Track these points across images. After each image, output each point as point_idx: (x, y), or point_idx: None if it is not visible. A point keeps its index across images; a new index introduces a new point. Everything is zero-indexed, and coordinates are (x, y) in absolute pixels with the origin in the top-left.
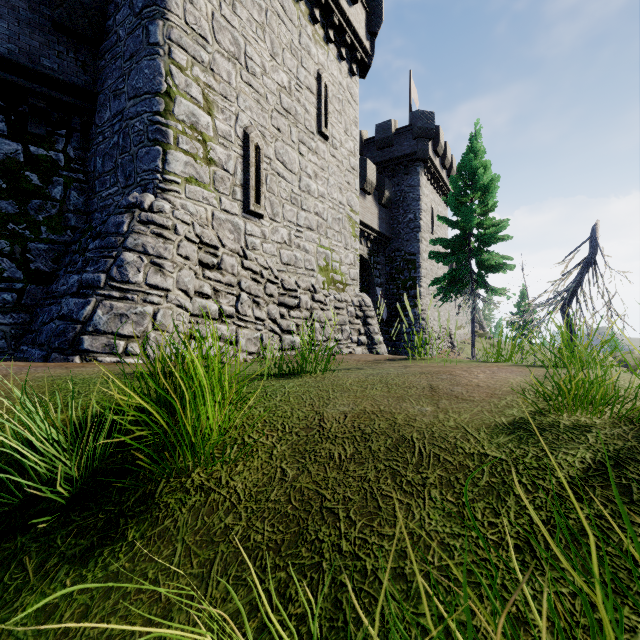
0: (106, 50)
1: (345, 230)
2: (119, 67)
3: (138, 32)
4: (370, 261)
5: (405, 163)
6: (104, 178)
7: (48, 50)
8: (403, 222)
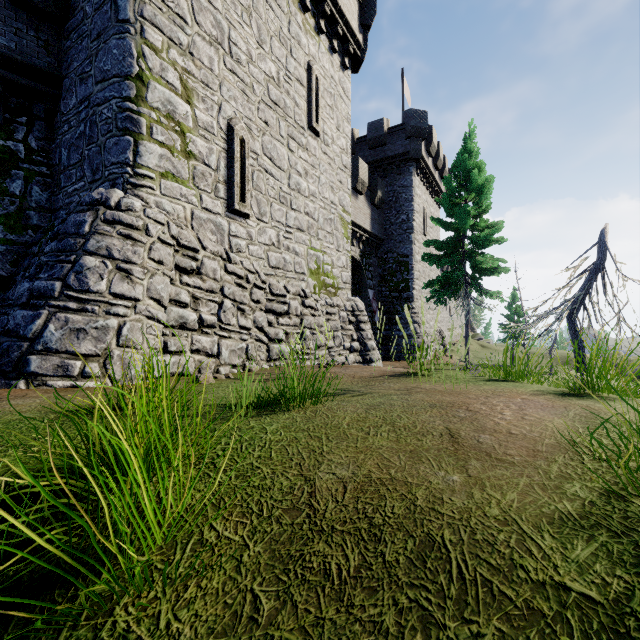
0: (72, 29)
1: (337, 231)
2: (86, 47)
3: (106, 7)
4: (362, 263)
5: (398, 163)
6: (70, 172)
7: (4, 26)
8: (396, 223)
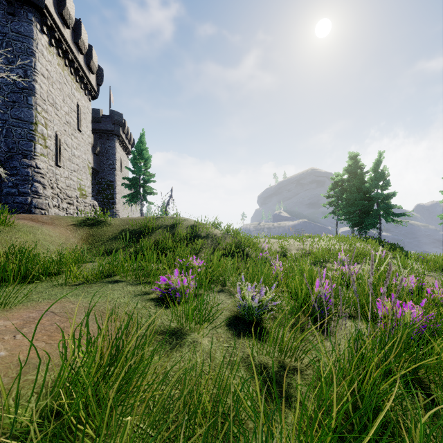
0: None
1: (87, 171)
2: (3, 101)
3: (20, 95)
4: None
5: (108, 134)
6: None
7: None
8: (106, 164)
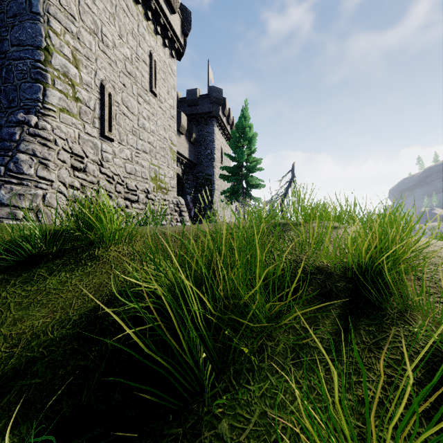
0: None
1: (168, 155)
2: (2, 19)
3: (21, 0)
4: (183, 178)
5: (205, 117)
6: None
7: None
8: (204, 155)
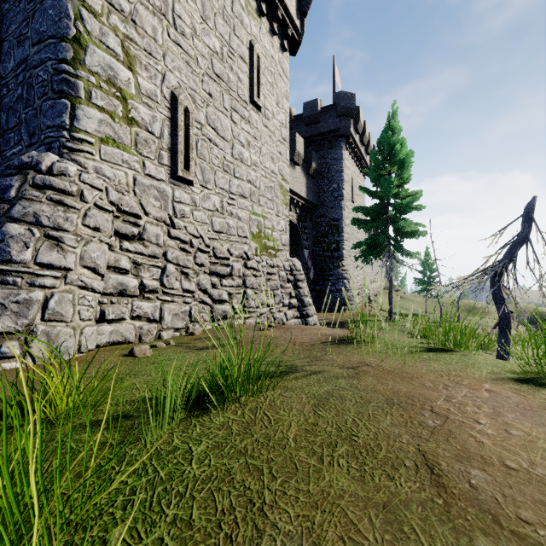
0: None
1: (277, 198)
2: (23, 9)
3: None
4: (299, 226)
5: (330, 138)
6: (8, 135)
7: None
8: (328, 191)
